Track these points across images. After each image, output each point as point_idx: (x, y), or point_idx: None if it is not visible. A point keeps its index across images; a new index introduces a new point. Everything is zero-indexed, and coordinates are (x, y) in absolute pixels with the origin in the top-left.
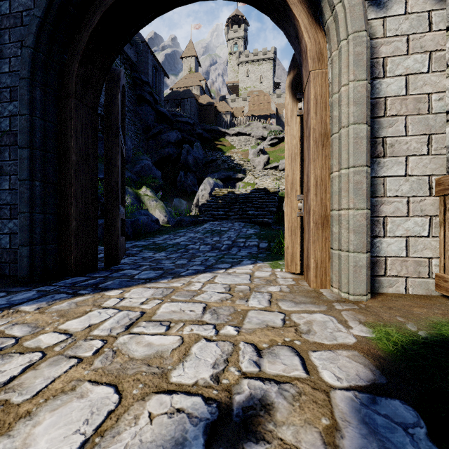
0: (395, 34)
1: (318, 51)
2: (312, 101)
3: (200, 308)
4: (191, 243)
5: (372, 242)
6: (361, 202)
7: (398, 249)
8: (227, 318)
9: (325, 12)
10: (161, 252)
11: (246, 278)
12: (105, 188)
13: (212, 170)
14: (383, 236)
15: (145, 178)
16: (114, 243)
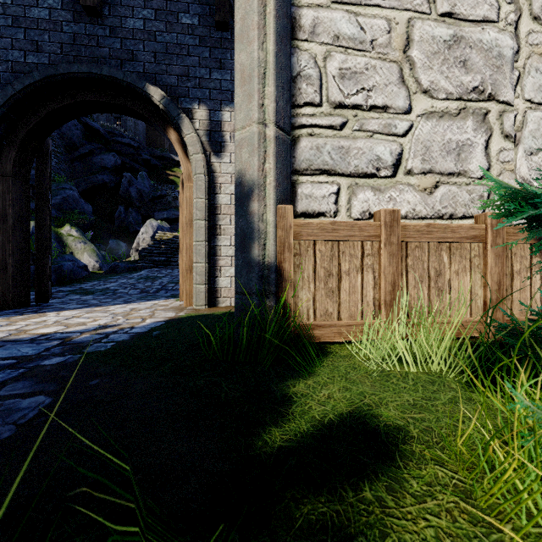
0: (226, 172)
1: (188, 173)
2: (185, 201)
3: (109, 314)
4: (122, 288)
5: (215, 280)
6: (201, 259)
7: (227, 283)
8: (122, 315)
9: (189, 155)
10: (88, 296)
11: (149, 305)
12: (36, 242)
13: (162, 207)
14: (220, 276)
15: (69, 213)
16: (45, 285)
